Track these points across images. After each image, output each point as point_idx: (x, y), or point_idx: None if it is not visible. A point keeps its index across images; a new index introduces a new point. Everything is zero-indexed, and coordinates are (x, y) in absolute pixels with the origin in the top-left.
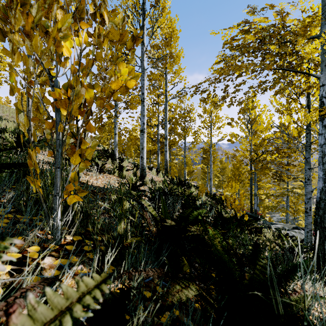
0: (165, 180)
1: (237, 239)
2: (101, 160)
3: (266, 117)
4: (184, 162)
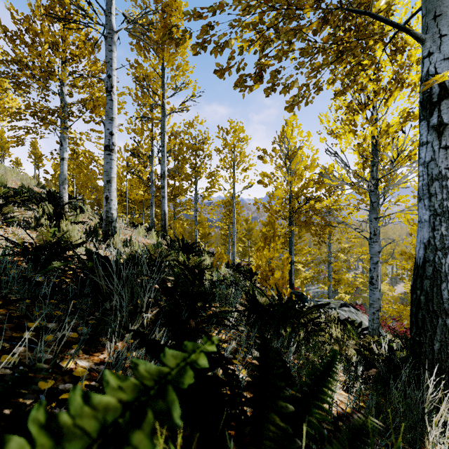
0: (158, 242)
1: (286, 351)
2: (25, 206)
3: (311, 148)
4: (195, 218)
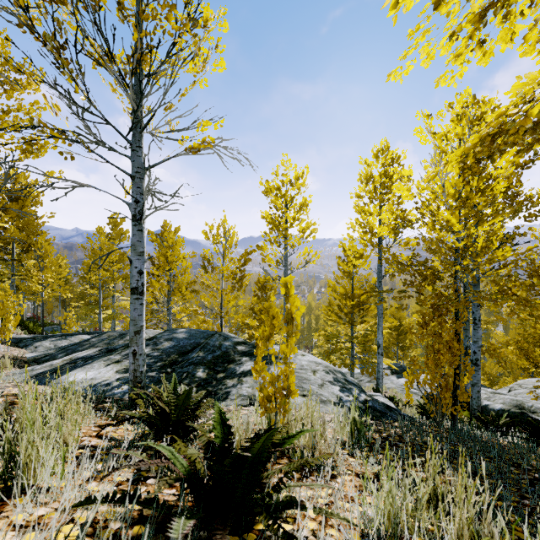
0: None
1: None
2: None
3: None
4: None
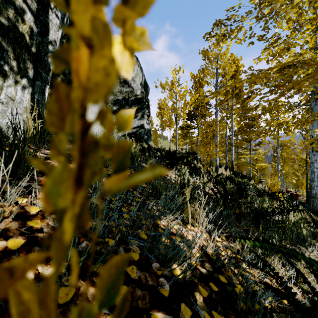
0: (231, 174)
1: None
2: None
3: None
4: (249, 161)
